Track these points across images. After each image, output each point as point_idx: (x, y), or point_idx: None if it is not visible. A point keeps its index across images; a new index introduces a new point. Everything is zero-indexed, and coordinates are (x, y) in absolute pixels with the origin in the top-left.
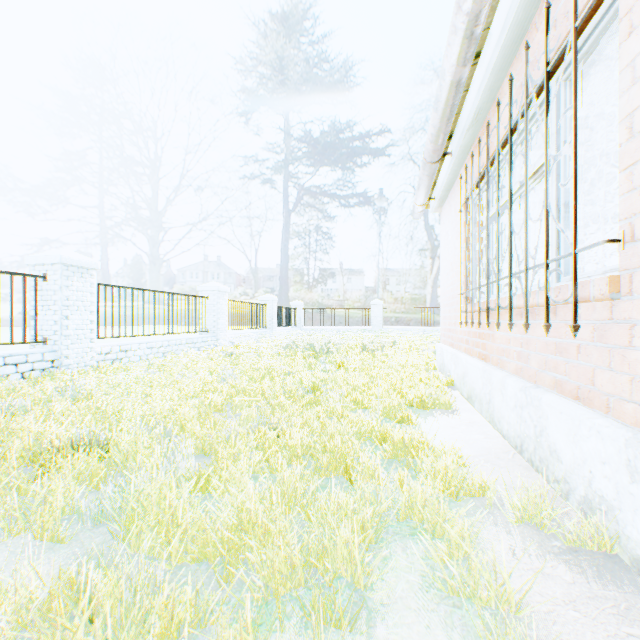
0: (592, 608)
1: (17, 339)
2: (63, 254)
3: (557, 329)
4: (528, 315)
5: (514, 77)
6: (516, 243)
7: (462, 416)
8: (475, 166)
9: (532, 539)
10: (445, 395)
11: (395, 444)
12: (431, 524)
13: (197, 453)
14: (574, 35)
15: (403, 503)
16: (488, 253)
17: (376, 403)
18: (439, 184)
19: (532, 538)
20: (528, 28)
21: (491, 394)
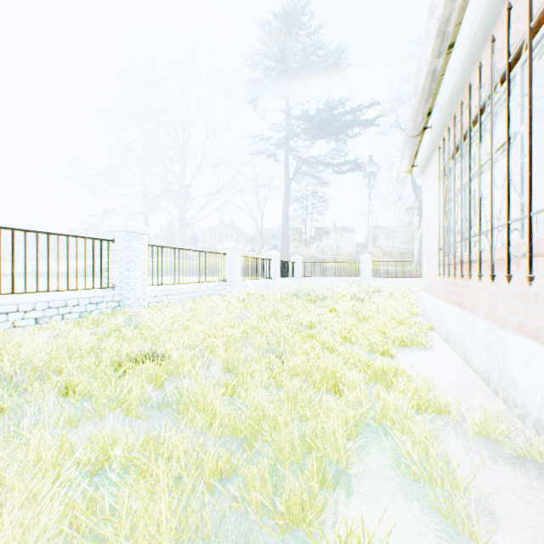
0: (528, 495)
1: (90, 286)
2: (126, 224)
3: (519, 279)
4: (496, 267)
5: (485, 62)
6: (496, 202)
7: (438, 353)
8: (452, 138)
9: (486, 446)
10: (423, 336)
11: (376, 370)
12: (400, 427)
13: (224, 369)
14: (529, 34)
15: (379, 411)
16: (461, 214)
17: (362, 340)
18: (420, 153)
19: (486, 445)
20: (496, 21)
21: (464, 335)
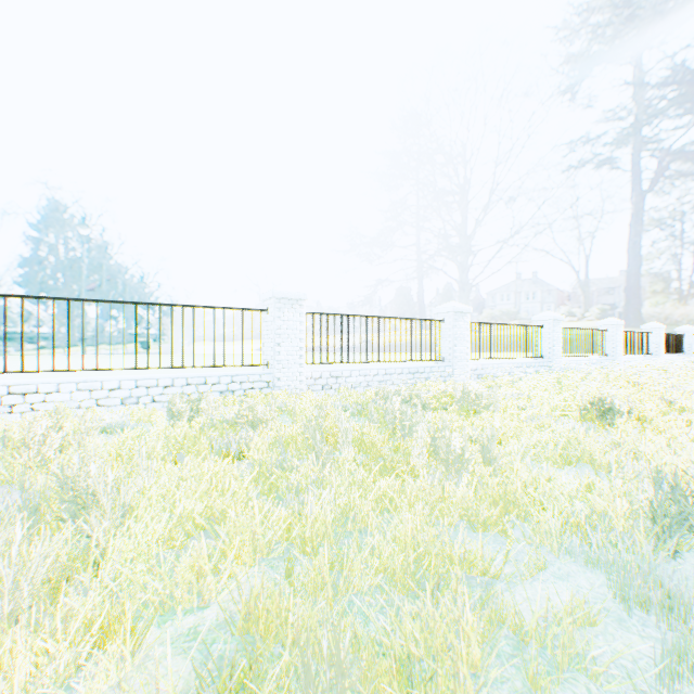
0: None
1: None
2: (552, 315)
3: None
4: None
5: None
6: None
7: None
8: None
9: None
10: None
11: None
12: None
13: None
14: None
15: None
16: None
17: None
18: None
19: None
20: None
21: None
